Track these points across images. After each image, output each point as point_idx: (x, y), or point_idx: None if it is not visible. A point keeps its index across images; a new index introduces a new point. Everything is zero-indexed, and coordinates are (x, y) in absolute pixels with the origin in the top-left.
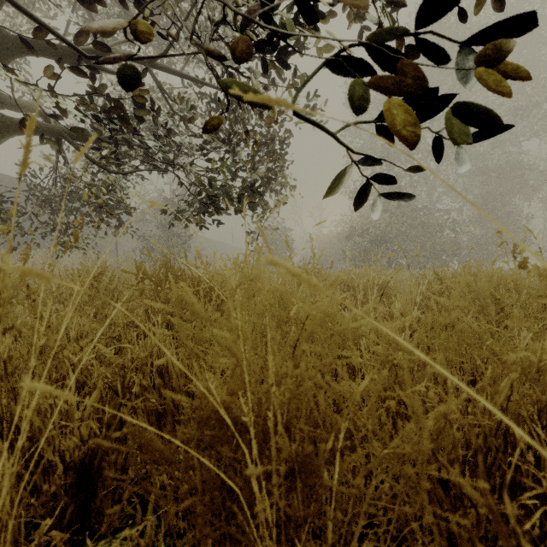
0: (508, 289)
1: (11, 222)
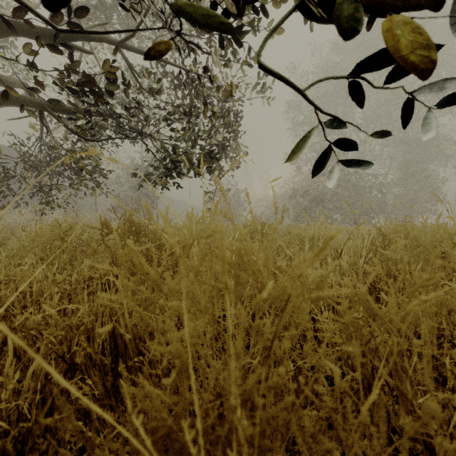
0: (454, 243)
1: (2, 184)
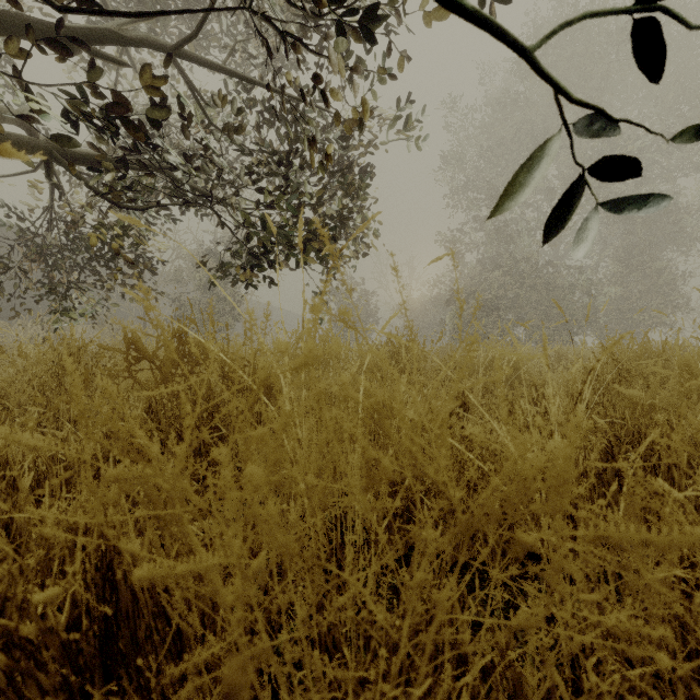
0: None
1: None
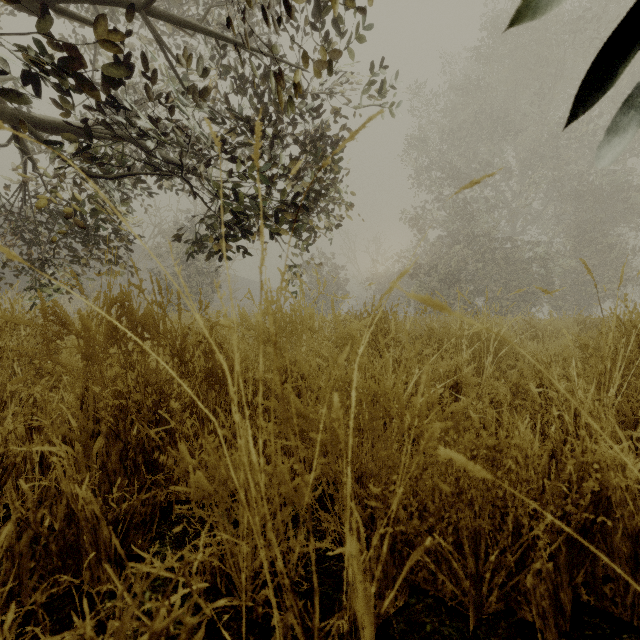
0: None
1: None
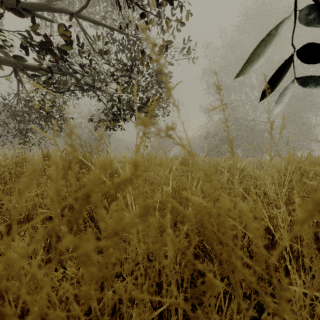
0: None
1: None
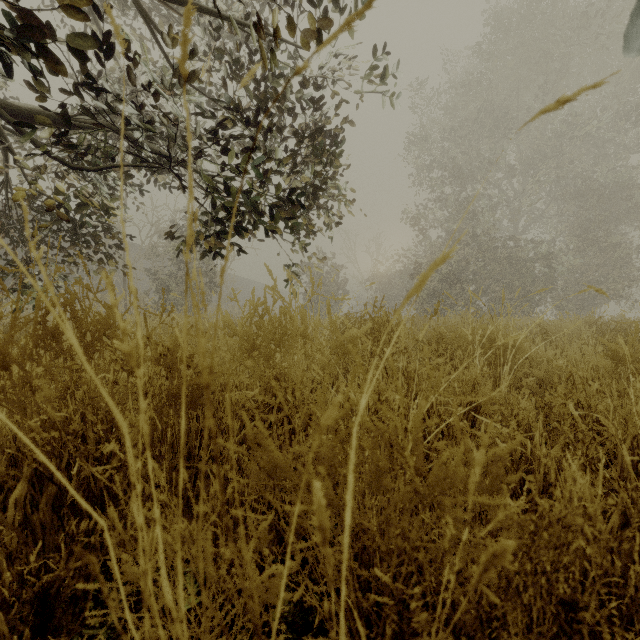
0: None
1: None
